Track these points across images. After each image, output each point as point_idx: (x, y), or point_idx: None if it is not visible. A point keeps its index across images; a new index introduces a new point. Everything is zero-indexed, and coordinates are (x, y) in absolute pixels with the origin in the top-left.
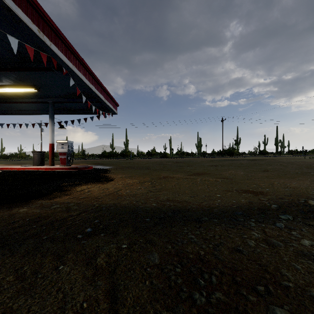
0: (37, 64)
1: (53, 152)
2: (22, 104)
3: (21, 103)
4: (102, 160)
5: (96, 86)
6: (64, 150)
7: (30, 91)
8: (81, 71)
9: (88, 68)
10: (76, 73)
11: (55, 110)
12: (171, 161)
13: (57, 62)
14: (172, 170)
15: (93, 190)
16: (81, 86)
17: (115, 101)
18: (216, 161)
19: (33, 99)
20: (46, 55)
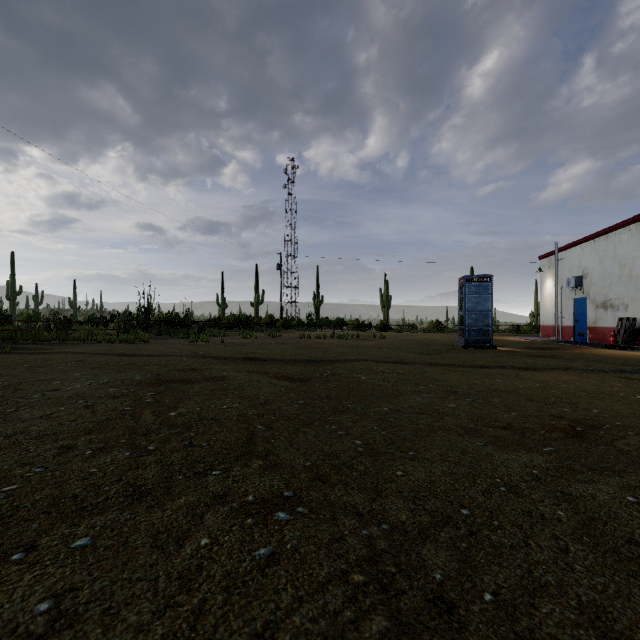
0: None
1: None
2: None
3: None
4: None
5: None
6: None
7: None
8: None
9: None
10: None
11: None
12: None
13: None
14: None
15: None
16: None
17: None
18: None
19: None
20: None
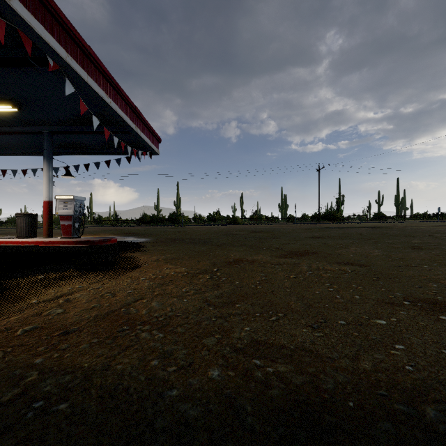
0: (1, 51)
1: (51, 216)
2: (3, 137)
3: (1, 135)
4: (138, 228)
5: (120, 103)
6: (68, 211)
7: (6, 109)
8: (88, 69)
9: (101, 67)
10: (75, 71)
11: (59, 147)
12: (245, 230)
13: (34, 42)
14: (249, 246)
15: (79, 298)
16: (92, 102)
17: (155, 133)
18: (315, 229)
19: (17, 128)
20: (5, 22)
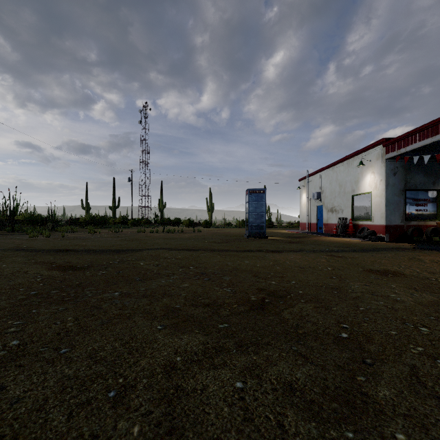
0: None
1: None
2: None
3: None
4: None
5: None
6: None
7: None
8: None
9: None
10: None
11: None
12: None
13: None
14: None
15: None
16: None
17: None
18: None
19: None
20: None
